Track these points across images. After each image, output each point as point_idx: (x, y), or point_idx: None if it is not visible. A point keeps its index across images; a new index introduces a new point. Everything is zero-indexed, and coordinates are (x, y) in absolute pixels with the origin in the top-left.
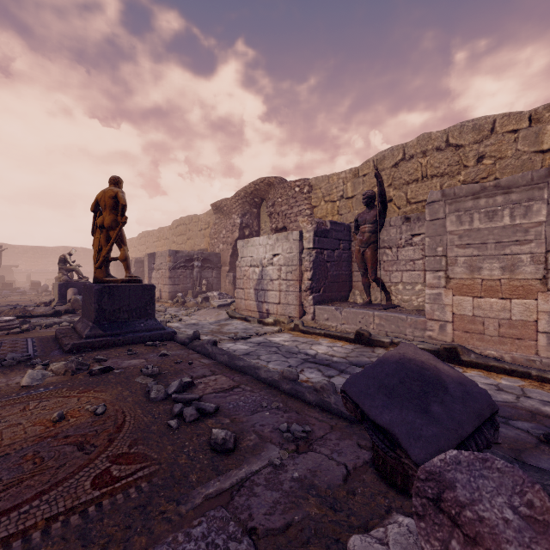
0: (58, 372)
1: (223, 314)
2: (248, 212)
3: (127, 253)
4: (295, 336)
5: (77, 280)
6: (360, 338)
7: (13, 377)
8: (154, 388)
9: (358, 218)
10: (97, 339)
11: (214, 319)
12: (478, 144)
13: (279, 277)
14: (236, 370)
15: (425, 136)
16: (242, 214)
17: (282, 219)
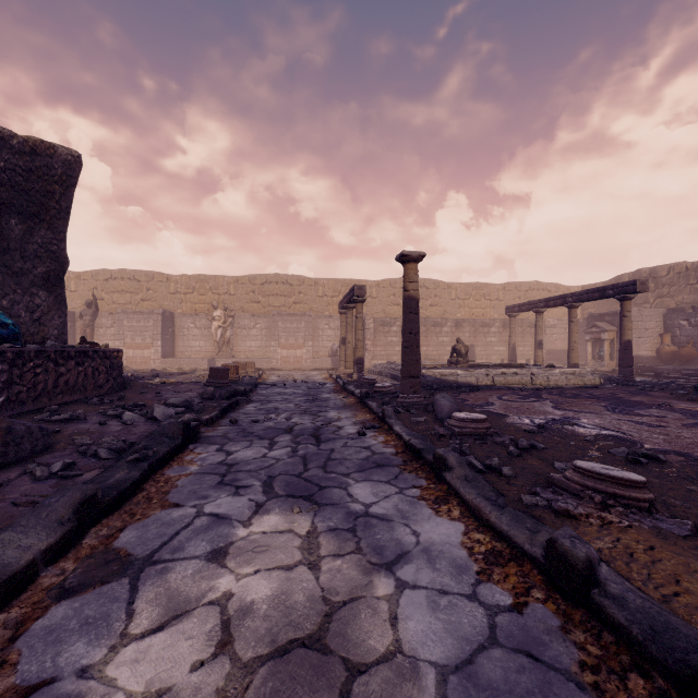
0: None
1: None
2: None
3: None
4: None
5: None
6: None
7: None
8: None
9: (83, 312)
10: None
11: None
12: (148, 283)
13: None
14: None
15: (123, 270)
16: None
17: None
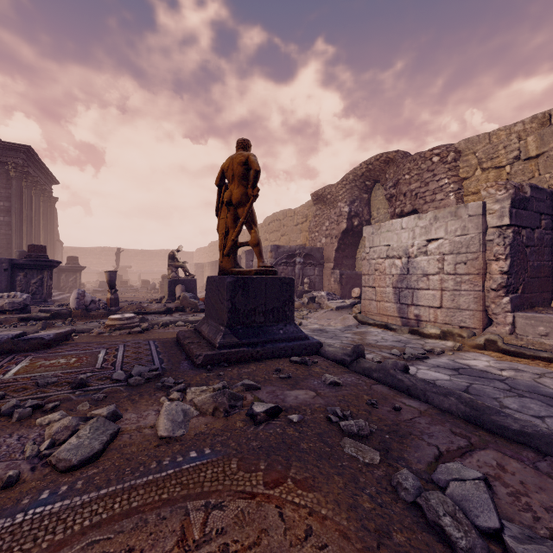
0: (203, 409)
1: (350, 318)
2: (357, 199)
3: (259, 237)
4: (499, 359)
5: (184, 277)
6: None
7: (144, 411)
8: (434, 503)
9: None
10: (232, 349)
11: (340, 324)
12: None
13: (440, 270)
14: (506, 438)
15: None
16: (350, 201)
17: (410, 200)
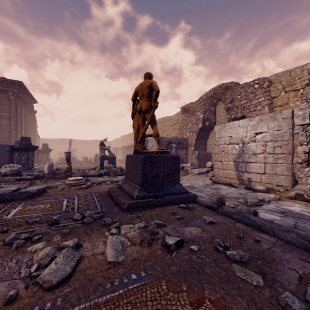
0: (133, 240)
1: (207, 179)
2: (208, 110)
3: (158, 131)
4: (306, 206)
5: (109, 155)
6: None
7: (95, 242)
8: None
9: None
10: (144, 199)
11: (202, 183)
12: None
13: (264, 151)
14: None
15: None
16: (204, 111)
17: (240, 110)
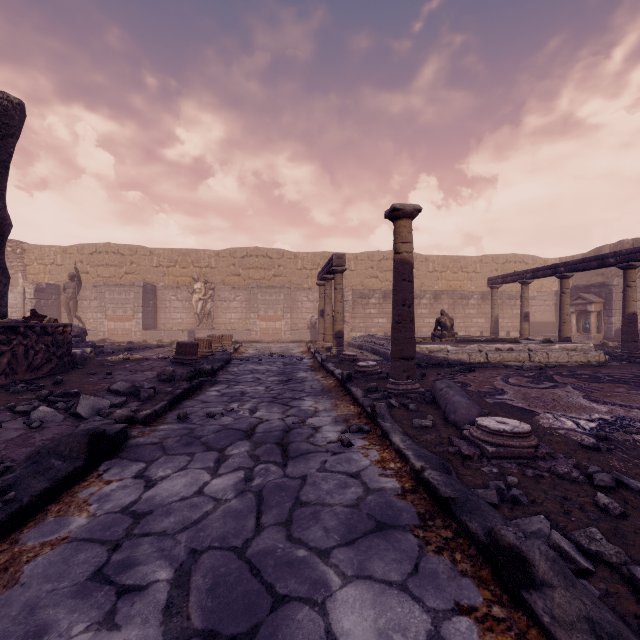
0: None
1: None
2: None
3: None
4: None
5: None
6: None
7: None
8: None
9: (66, 285)
10: None
11: None
12: (131, 257)
13: None
14: None
15: (108, 244)
16: None
17: None
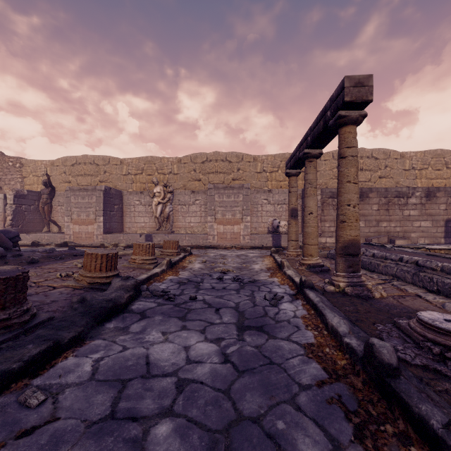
0: None
1: None
2: None
3: None
4: None
5: None
6: (34, 244)
7: None
8: None
9: (41, 191)
10: None
11: None
12: (104, 166)
13: None
14: None
15: (85, 156)
16: None
17: None
